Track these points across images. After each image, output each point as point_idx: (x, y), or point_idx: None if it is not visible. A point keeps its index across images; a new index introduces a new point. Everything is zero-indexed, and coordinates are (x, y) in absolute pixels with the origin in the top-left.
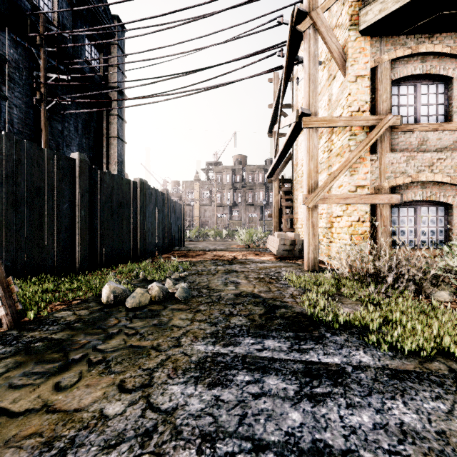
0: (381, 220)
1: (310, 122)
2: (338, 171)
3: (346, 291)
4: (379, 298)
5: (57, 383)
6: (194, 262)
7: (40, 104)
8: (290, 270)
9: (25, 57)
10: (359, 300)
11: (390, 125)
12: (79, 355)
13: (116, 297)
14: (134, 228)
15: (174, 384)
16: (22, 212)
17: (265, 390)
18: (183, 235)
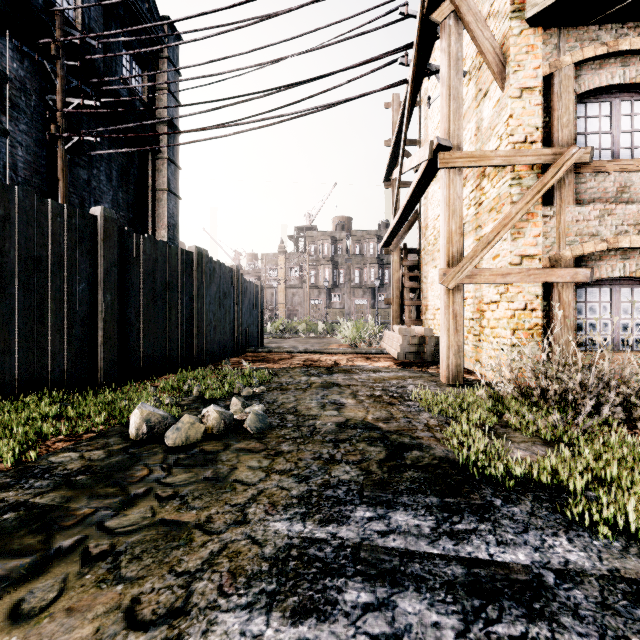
0: (560, 307)
1: (451, 159)
2: (493, 232)
3: (514, 420)
4: (572, 433)
5: (17, 603)
6: (276, 370)
7: (56, 142)
8: (420, 384)
9: (34, 74)
10: (537, 435)
11: (573, 162)
12: (71, 541)
13: (151, 428)
14: (188, 319)
15: (229, 610)
16: (12, 296)
17: (398, 627)
18: (262, 329)
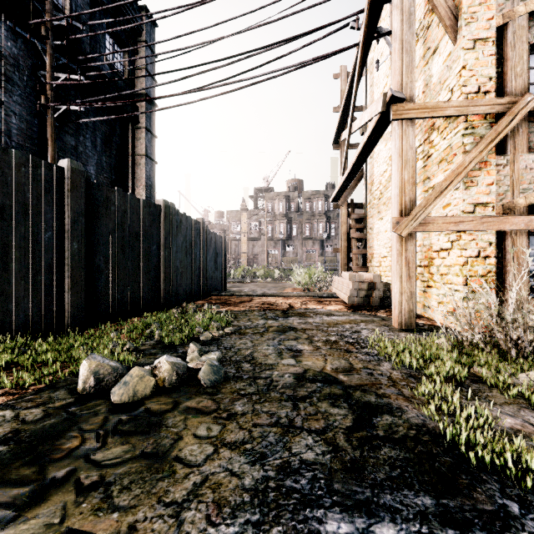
0: (514, 254)
1: (404, 111)
2: (446, 181)
3: (488, 376)
4: None
5: None
6: (236, 313)
7: (47, 112)
8: (373, 329)
9: (27, 52)
10: (517, 394)
11: (528, 111)
12: None
13: (100, 381)
14: (156, 266)
15: None
16: None
17: None
18: (225, 275)
